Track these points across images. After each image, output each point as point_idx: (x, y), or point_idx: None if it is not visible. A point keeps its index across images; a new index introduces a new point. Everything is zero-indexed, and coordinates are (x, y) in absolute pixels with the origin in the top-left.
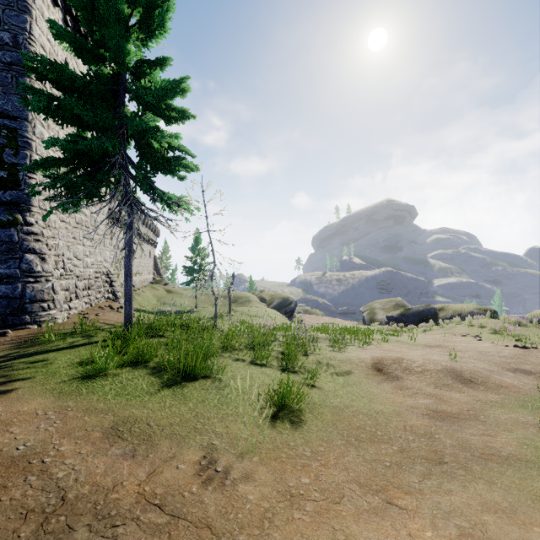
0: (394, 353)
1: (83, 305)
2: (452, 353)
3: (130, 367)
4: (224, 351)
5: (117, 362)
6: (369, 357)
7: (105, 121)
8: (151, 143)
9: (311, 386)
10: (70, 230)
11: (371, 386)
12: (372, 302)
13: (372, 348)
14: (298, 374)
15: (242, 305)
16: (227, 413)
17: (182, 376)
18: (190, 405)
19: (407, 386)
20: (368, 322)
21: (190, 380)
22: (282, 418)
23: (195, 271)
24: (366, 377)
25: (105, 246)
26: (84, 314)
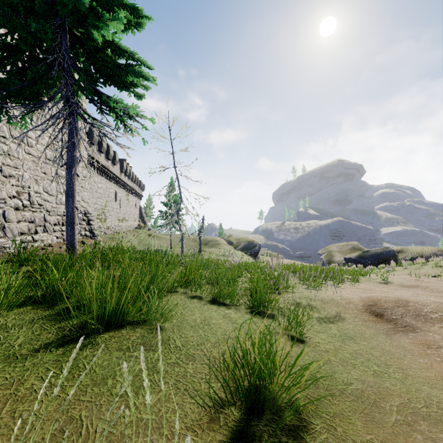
0: (380, 293)
1: (53, 238)
2: (442, 295)
3: (30, 306)
4: (179, 286)
5: (2, 298)
6: (355, 297)
7: (36, 4)
8: (91, 32)
9: (298, 342)
10: (39, 165)
11: (382, 341)
12: (329, 245)
13: (347, 286)
14: (273, 318)
15: (212, 247)
16: (139, 418)
17: (99, 323)
18: (68, 393)
19: (439, 343)
20: (326, 264)
21: (108, 329)
22: (260, 439)
23: (169, 214)
24: (365, 325)
25: (84, 188)
26: (49, 246)
